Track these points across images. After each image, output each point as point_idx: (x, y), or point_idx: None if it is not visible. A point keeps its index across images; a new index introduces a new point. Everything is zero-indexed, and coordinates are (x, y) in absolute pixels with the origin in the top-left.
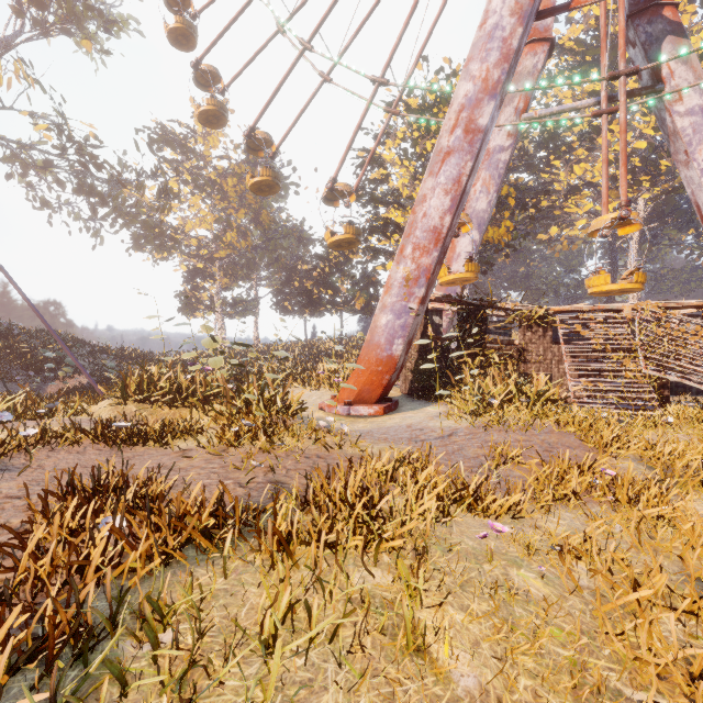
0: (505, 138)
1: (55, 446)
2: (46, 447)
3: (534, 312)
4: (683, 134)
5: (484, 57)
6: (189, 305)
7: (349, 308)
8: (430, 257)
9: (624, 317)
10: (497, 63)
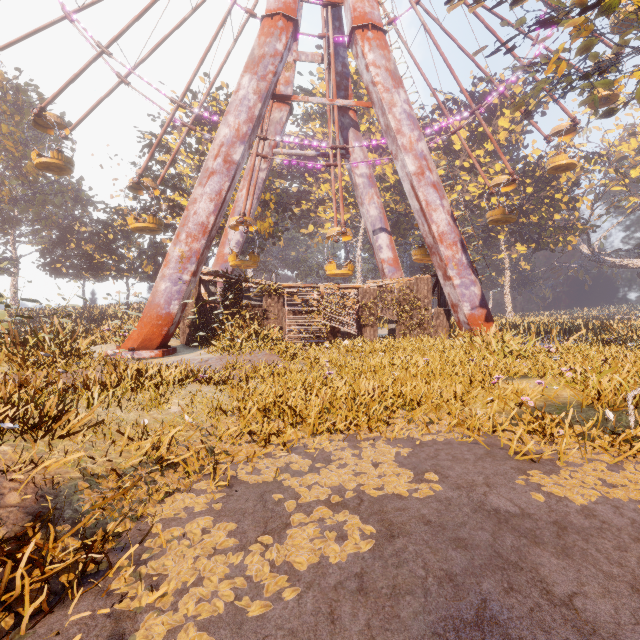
0: (263, 163)
1: None
2: None
3: (273, 286)
4: (359, 187)
5: (237, 115)
6: None
7: (137, 274)
8: (199, 243)
9: (320, 292)
10: (245, 121)
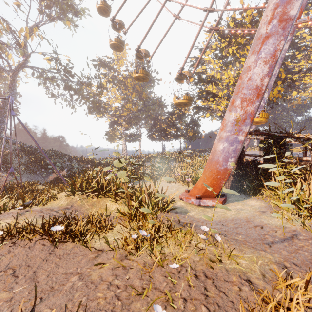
0: None
1: (16, 241)
2: (11, 240)
3: None
4: None
5: None
6: (111, 137)
7: (184, 137)
8: (253, 106)
9: None
10: None
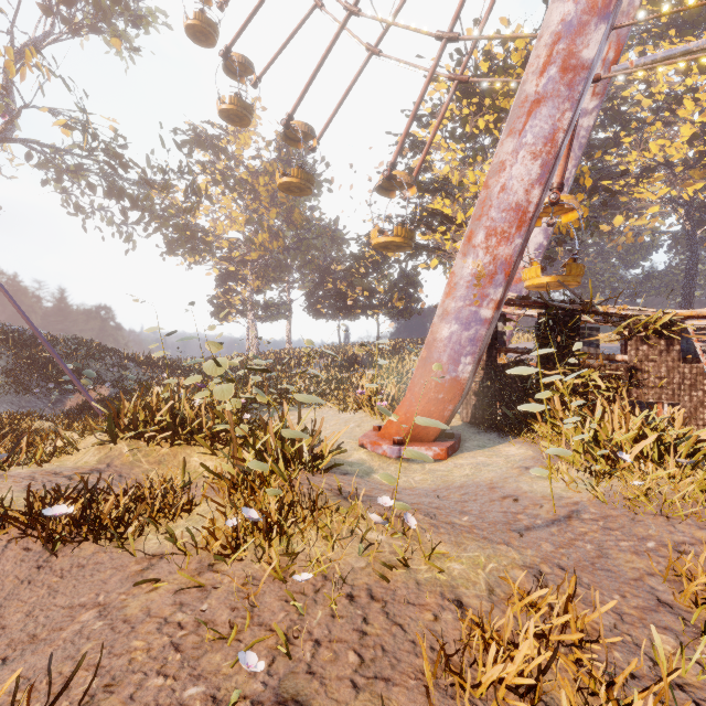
0: (589, 99)
1: None
2: None
3: (652, 318)
4: None
5: None
6: (221, 309)
7: (386, 310)
8: (510, 245)
9: None
10: None
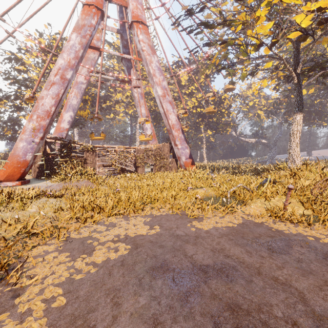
0: (84, 79)
1: None
2: None
3: (89, 146)
4: (136, 98)
5: (69, 54)
6: None
7: None
8: (45, 121)
9: (115, 150)
10: (73, 58)
